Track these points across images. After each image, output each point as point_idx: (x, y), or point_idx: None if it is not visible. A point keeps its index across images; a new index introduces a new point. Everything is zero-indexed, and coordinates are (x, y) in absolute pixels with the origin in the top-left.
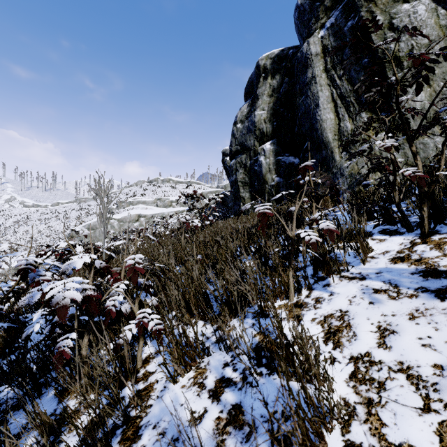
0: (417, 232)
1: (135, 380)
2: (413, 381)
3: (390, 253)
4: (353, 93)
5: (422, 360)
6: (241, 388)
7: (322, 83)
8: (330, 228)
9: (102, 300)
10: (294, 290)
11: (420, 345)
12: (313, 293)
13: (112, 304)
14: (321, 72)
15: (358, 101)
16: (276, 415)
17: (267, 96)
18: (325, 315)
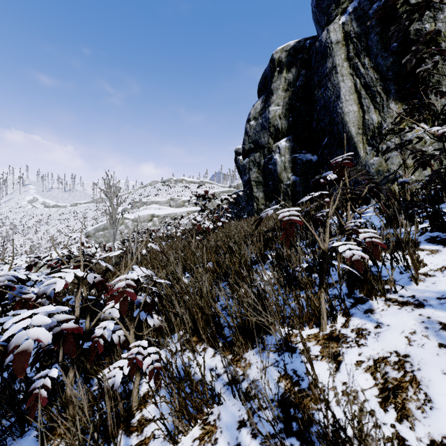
0: None
1: (127, 430)
2: None
3: None
4: (379, 81)
5: None
6: None
7: (344, 73)
8: (374, 239)
9: (91, 326)
10: (327, 316)
11: None
12: (352, 321)
13: (100, 333)
14: (343, 61)
15: (386, 90)
16: None
17: (282, 90)
18: (374, 358)
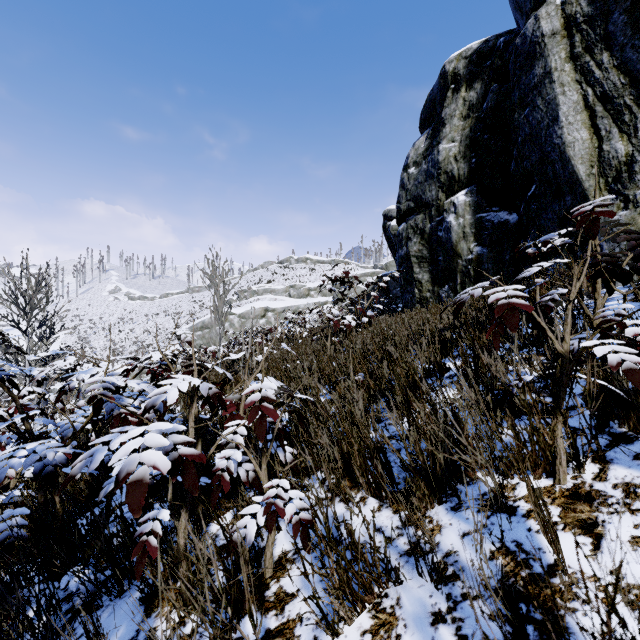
0: None
1: (261, 605)
2: None
3: None
4: (629, 88)
5: None
6: None
7: (564, 80)
8: None
9: (209, 454)
10: (566, 460)
11: None
12: (612, 472)
13: (223, 465)
14: (563, 63)
15: None
16: None
17: (460, 118)
18: None
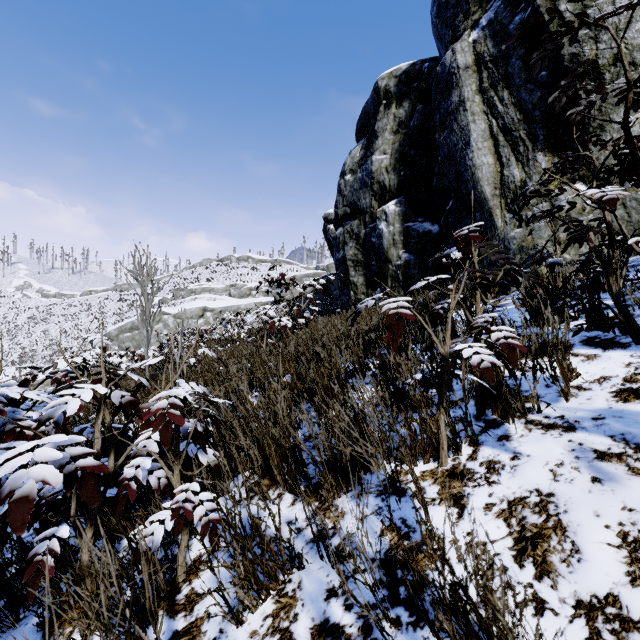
0: None
1: (171, 610)
2: None
3: (611, 381)
4: (523, 124)
5: None
6: None
7: (475, 110)
8: (510, 340)
9: (118, 464)
10: (448, 445)
11: None
12: (481, 452)
13: (131, 474)
14: (474, 94)
15: (532, 136)
16: None
17: (391, 132)
18: (509, 499)
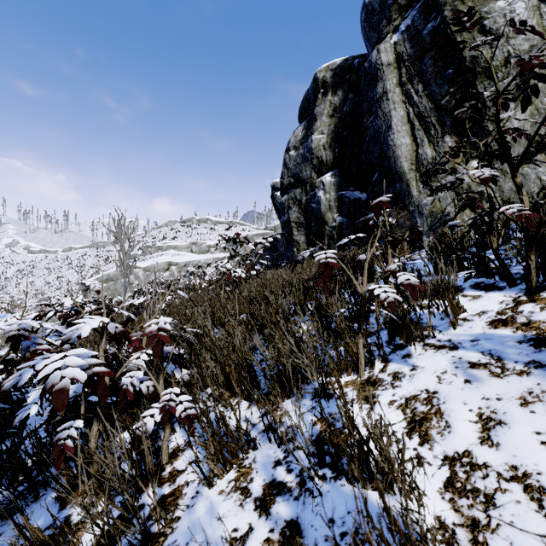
0: (521, 286)
1: (158, 482)
2: (533, 495)
3: (487, 314)
4: (434, 112)
5: (544, 464)
6: (298, 497)
7: (395, 100)
8: (411, 283)
9: (116, 376)
10: (365, 362)
11: (538, 442)
12: (389, 367)
13: (128, 382)
14: (394, 87)
15: (441, 122)
16: (346, 539)
17: (327, 116)
18: (406, 396)
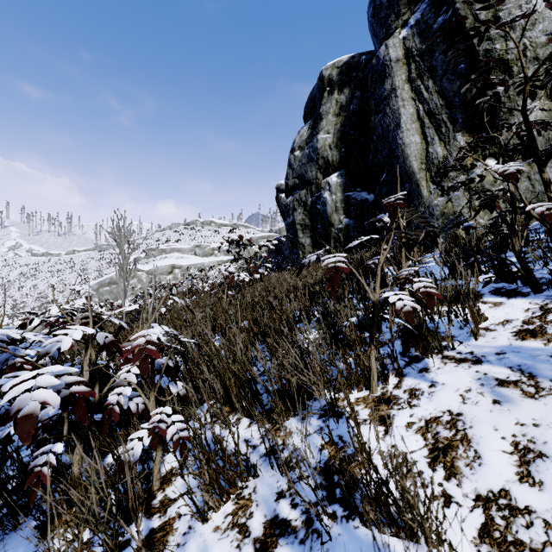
0: (547, 293)
1: (148, 512)
2: None
3: (512, 323)
4: (445, 109)
5: None
6: (304, 541)
7: (404, 97)
8: (429, 289)
9: (103, 393)
10: (377, 376)
11: None
12: (405, 382)
13: (114, 400)
14: (403, 83)
15: (452, 119)
16: None
17: (333, 115)
18: (426, 418)
